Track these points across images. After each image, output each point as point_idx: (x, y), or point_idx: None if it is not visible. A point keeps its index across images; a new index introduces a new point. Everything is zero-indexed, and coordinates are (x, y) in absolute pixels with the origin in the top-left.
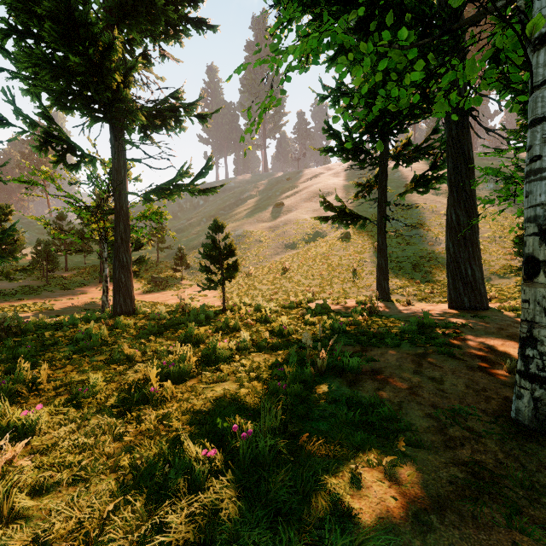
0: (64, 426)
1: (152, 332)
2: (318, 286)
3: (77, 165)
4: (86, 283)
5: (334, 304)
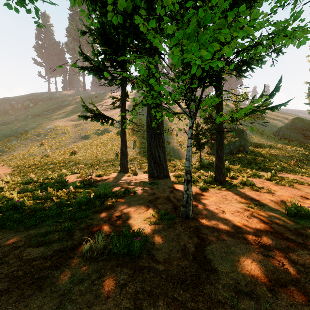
0: None
1: None
2: (91, 163)
3: None
4: None
5: (77, 177)
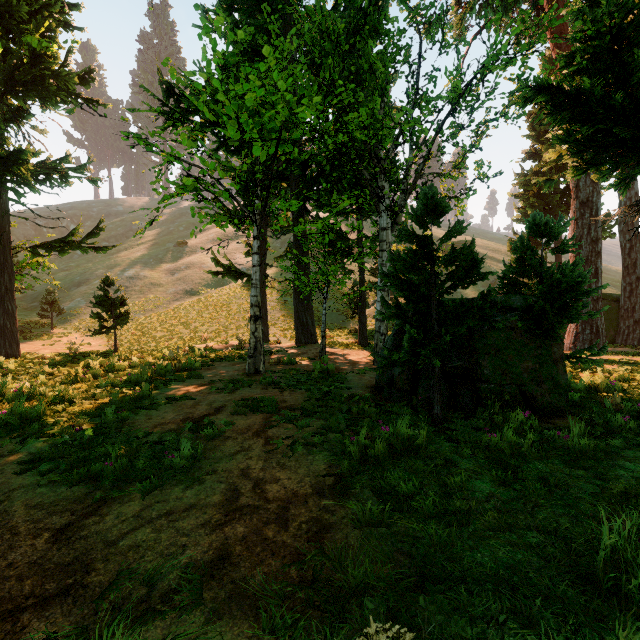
0: None
1: (55, 365)
2: (215, 332)
3: None
4: None
5: (218, 344)
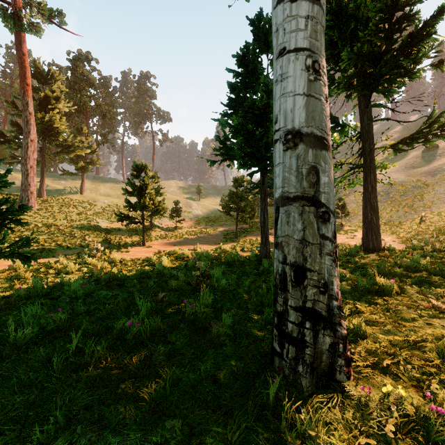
0: None
1: None
2: None
3: None
4: (270, 227)
5: None
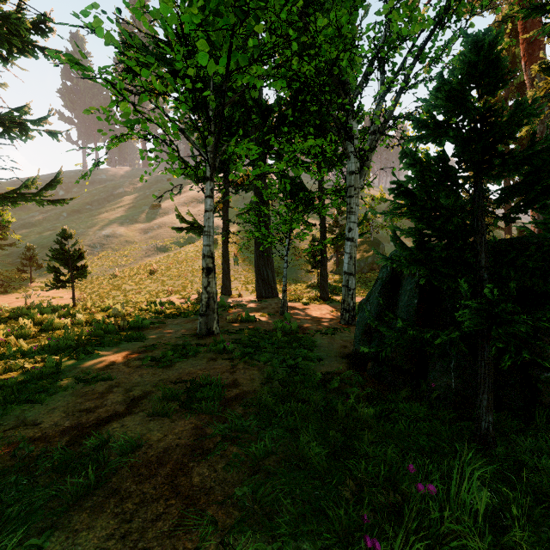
0: None
1: None
2: (181, 285)
3: None
4: None
5: (180, 298)
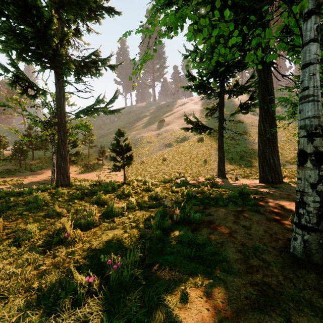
0: (5, 259)
1: (77, 197)
2: (184, 169)
3: (34, 95)
4: (45, 167)
5: (192, 180)
